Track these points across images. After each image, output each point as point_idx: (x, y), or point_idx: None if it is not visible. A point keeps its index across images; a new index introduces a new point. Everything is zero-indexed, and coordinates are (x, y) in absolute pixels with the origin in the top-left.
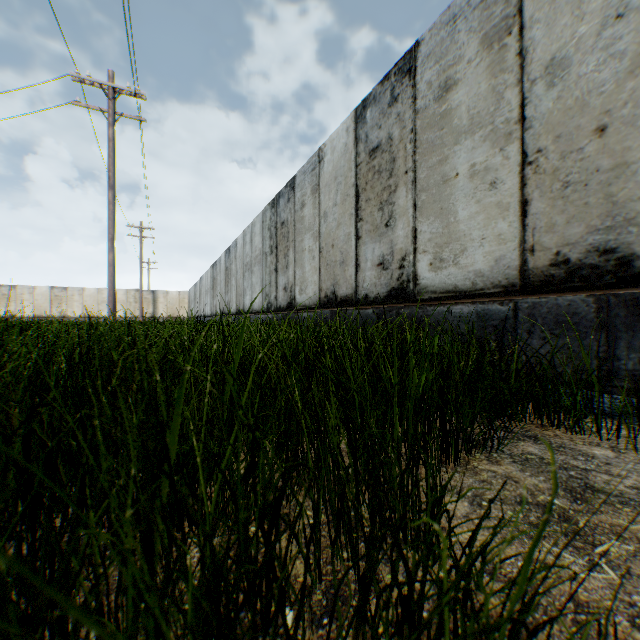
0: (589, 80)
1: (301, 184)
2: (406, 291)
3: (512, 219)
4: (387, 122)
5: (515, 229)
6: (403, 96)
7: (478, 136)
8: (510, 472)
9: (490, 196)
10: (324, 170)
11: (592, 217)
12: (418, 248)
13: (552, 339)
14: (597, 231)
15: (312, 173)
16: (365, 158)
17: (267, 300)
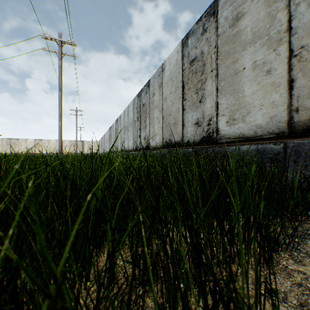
0: None
1: (153, 83)
2: (212, 138)
3: (282, 92)
4: (200, 44)
5: (284, 98)
6: (210, 28)
7: (258, 44)
8: None
9: (266, 79)
10: (165, 75)
11: None
12: (219, 113)
13: None
14: None
15: (158, 77)
16: (187, 66)
17: (135, 144)
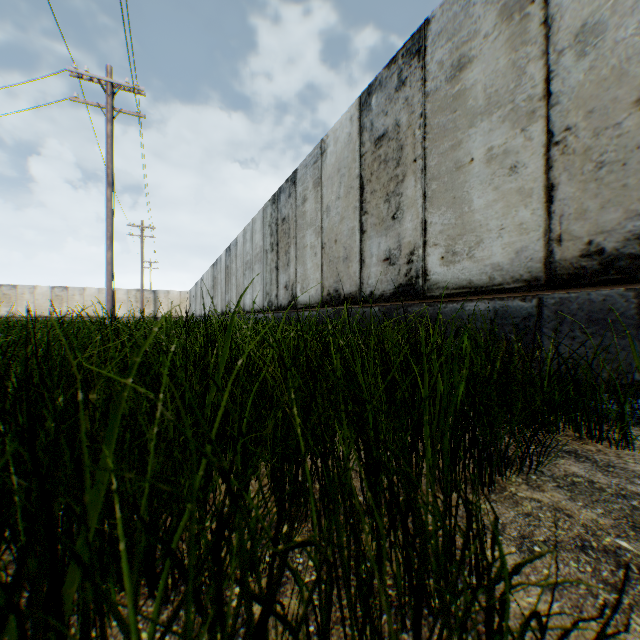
0: (628, 45)
1: (303, 178)
2: (415, 287)
3: (535, 206)
4: (394, 108)
5: (539, 217)
6: (411, 79)
7: (496, 117)
8: (558, 501)
9: (510, 182)
10: (327, 162)
11: (632, 200)
12: (428, 241)
13: (583, 339)
14: (638, 216)
15: (314, 166)
16: (370, 147)
17: (268, 299)
